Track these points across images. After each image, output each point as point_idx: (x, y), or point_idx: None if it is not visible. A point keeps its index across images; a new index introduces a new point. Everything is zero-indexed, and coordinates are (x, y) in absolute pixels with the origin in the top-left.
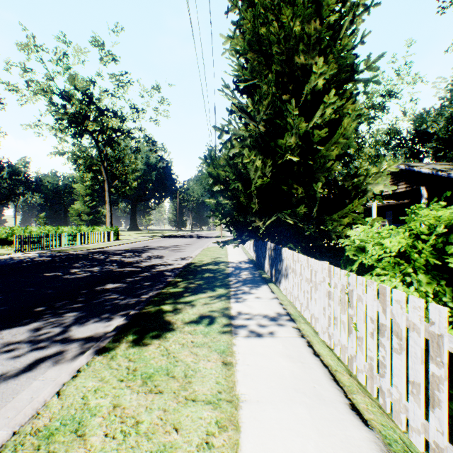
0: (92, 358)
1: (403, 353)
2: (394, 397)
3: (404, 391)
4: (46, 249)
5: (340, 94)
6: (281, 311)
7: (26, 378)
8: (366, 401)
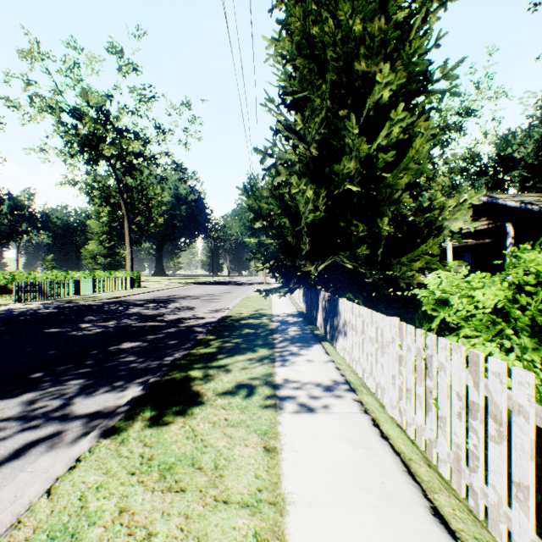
0: (97, 442)
1: (503, 443)
2: (491, 500)
3: (505, 494)
4: (52, 299)
5: (410, 109)
6: (338, 378)
7: (10, 469)
8: (452, 503)
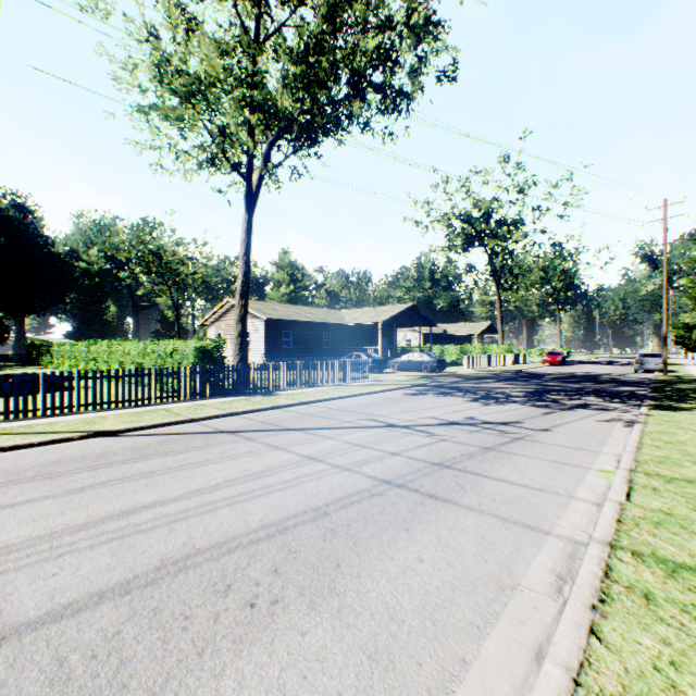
0: None
1: None
2: None
3: None
4: None
5: None
6: None
7: None
8: None
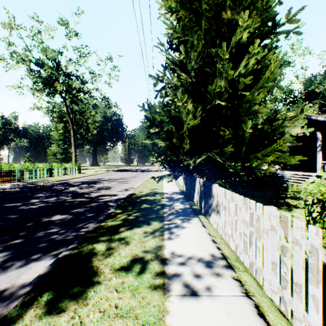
0: None
1: None
2: None
3: None
4: (21, 181)
5: (262, 46)
6: (215, 252)
7: None
8: None
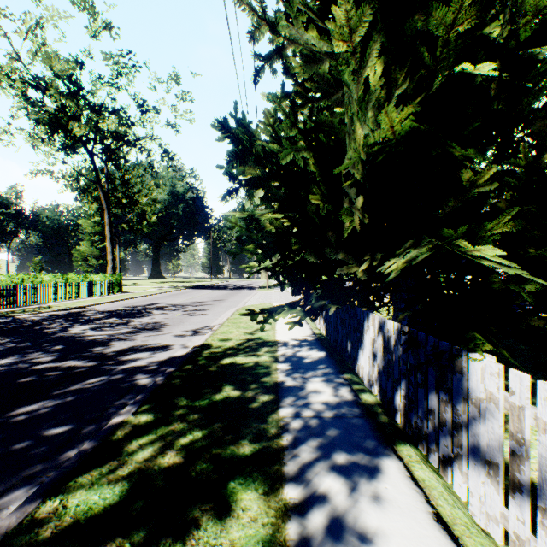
0: None
1: None
2: None
3: None
4: None
5: None
6: None
7: None
8: None
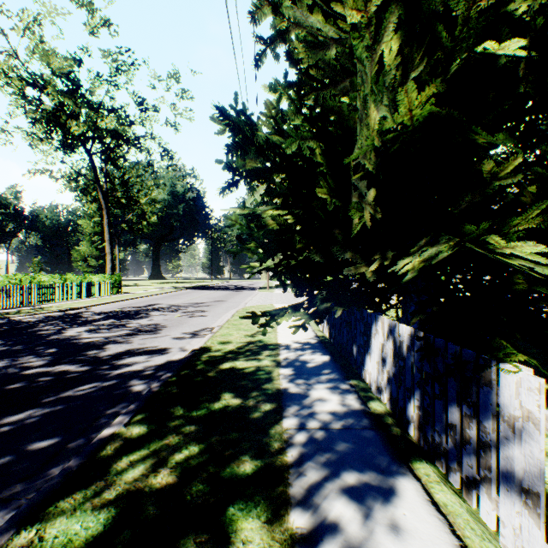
0: None
1: None
2: None
3: None
4: None
5: None
6: None
7: None
8: None
